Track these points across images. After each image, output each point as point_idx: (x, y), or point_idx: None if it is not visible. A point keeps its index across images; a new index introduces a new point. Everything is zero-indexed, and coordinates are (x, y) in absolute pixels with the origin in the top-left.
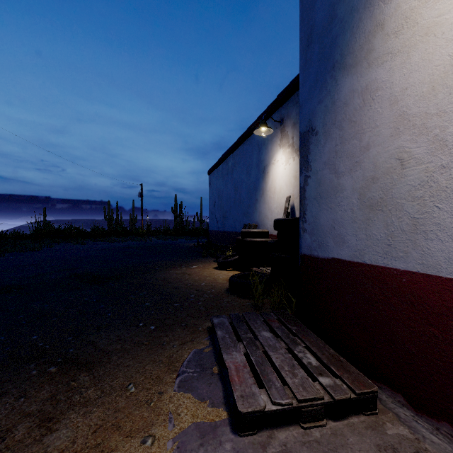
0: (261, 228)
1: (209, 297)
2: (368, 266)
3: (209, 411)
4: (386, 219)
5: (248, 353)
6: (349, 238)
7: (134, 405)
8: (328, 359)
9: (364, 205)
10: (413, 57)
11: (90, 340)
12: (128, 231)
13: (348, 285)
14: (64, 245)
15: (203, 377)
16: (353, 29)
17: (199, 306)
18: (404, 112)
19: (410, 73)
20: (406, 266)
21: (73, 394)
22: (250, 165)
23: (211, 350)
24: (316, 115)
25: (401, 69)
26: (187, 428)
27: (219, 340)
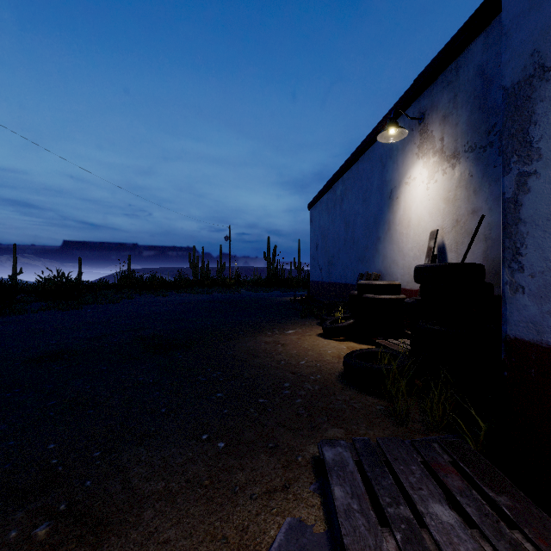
0: (386, 278)
1: (312, 389)
2: None
3: None
4: None
5: None
6: None
7: None
8: None
9: None
10: None
11: (122, 463)
12: (214, 281)
13: None
14: (144, 297)
15: None
16: None
17: (298, 407)
18: None
19: None
20: None
21: None
22: (368, 191)
23: (323, 524)
24: None
25: None
26: None
27: (340, 517)
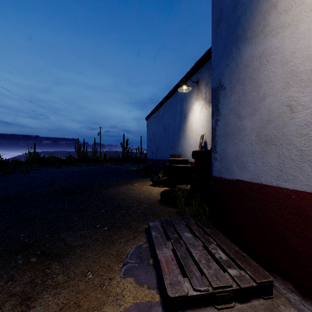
0: (183, 157)
1: (146, 206)
2: (264, 186)
3: (146, 294)
4: (278, 150)
5: (174, 249)
6: (249, 165)
7: (91, 288)
8: (234, 254)
9: (261, 140)
10: (300, 28)
11: (61, 237)
12: (91, 159)
13: (249, 200)
14: (47, 169)
15: (142, 267)
16: (252, 10)
17: (139, 213)
18: (293, 70)
19: (297, 40)
20: (295, 186)
21: (47, 279)
22: (175, 113)
23: (148, 245)
24: (224, 75)
25: (291, 37)
26: (130, 307)
27: (154, 239)
